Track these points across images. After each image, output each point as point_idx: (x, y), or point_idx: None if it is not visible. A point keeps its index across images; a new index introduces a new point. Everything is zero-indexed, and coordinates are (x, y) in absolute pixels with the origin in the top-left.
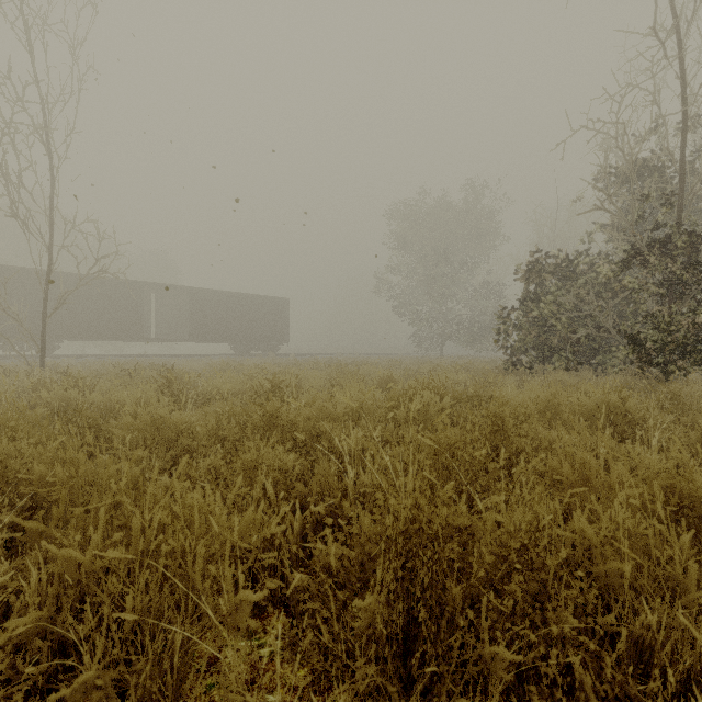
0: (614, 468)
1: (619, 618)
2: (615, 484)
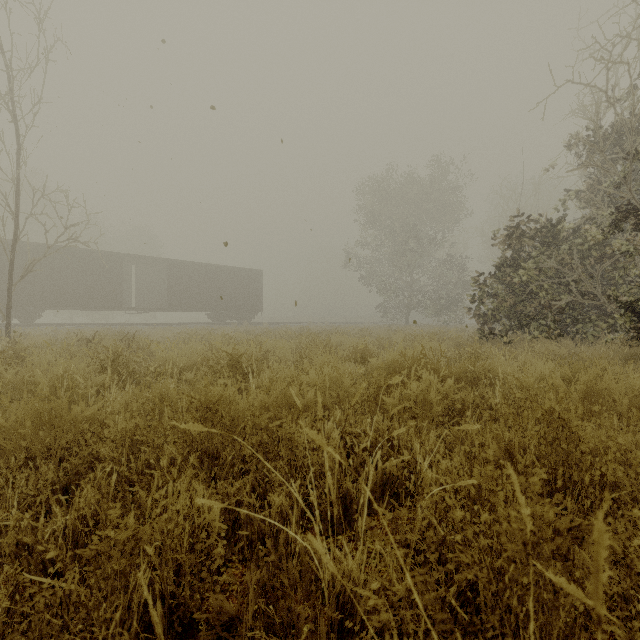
0: None
1: None
2: None
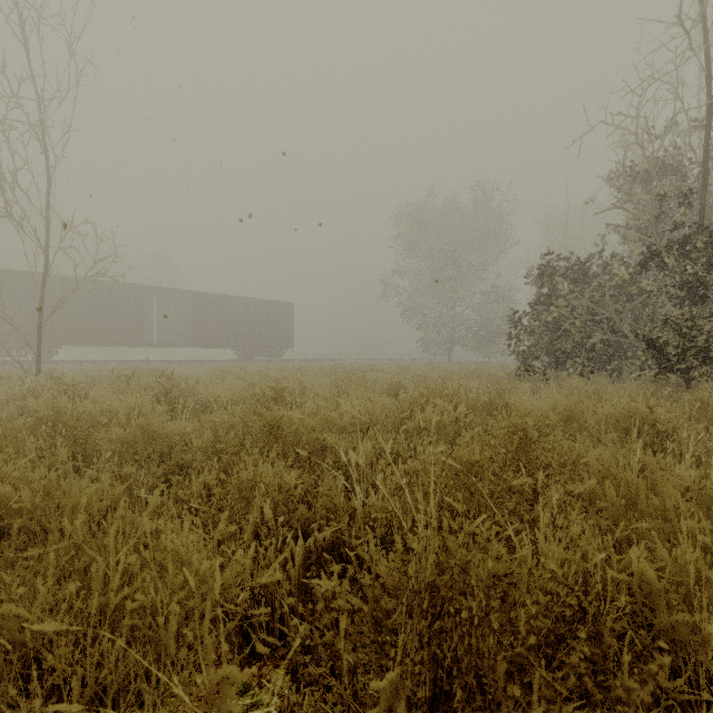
0: (663, 491)
1: (687, 680)
2: (672, 513)
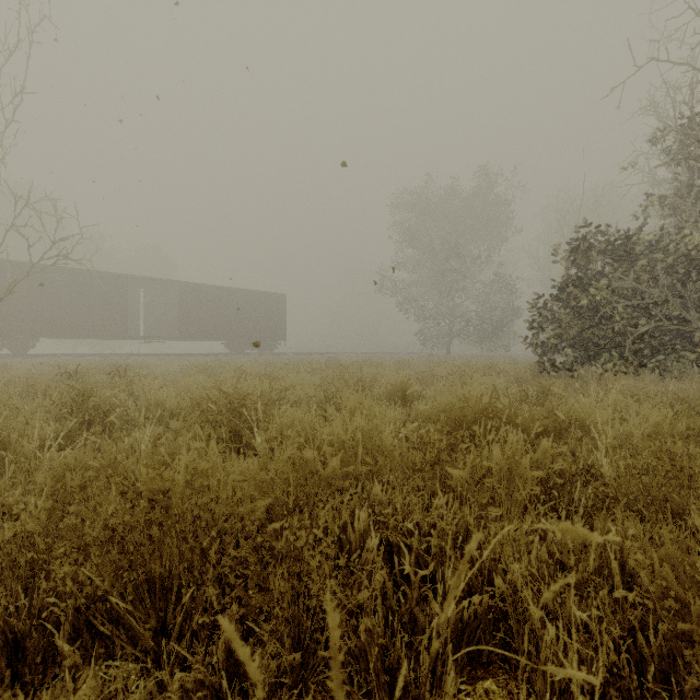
0: None
1: None
2: None
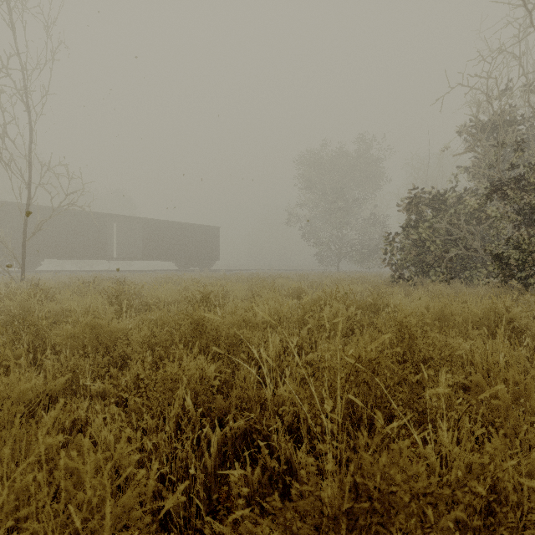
0: None
1: None
2: None
